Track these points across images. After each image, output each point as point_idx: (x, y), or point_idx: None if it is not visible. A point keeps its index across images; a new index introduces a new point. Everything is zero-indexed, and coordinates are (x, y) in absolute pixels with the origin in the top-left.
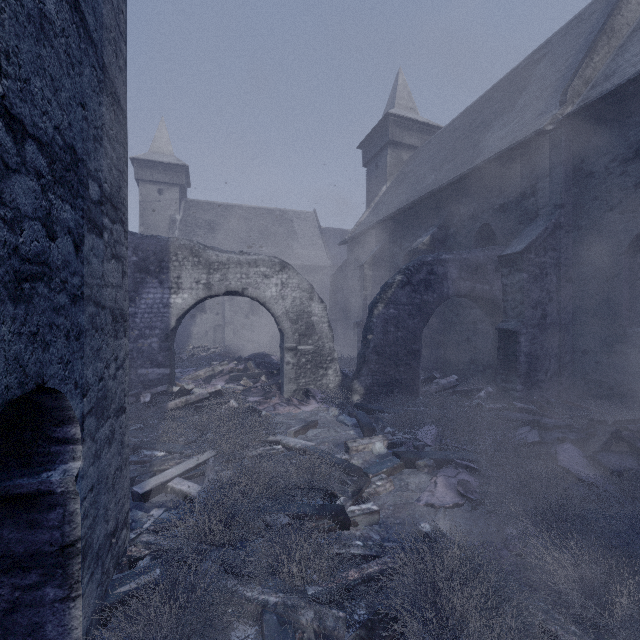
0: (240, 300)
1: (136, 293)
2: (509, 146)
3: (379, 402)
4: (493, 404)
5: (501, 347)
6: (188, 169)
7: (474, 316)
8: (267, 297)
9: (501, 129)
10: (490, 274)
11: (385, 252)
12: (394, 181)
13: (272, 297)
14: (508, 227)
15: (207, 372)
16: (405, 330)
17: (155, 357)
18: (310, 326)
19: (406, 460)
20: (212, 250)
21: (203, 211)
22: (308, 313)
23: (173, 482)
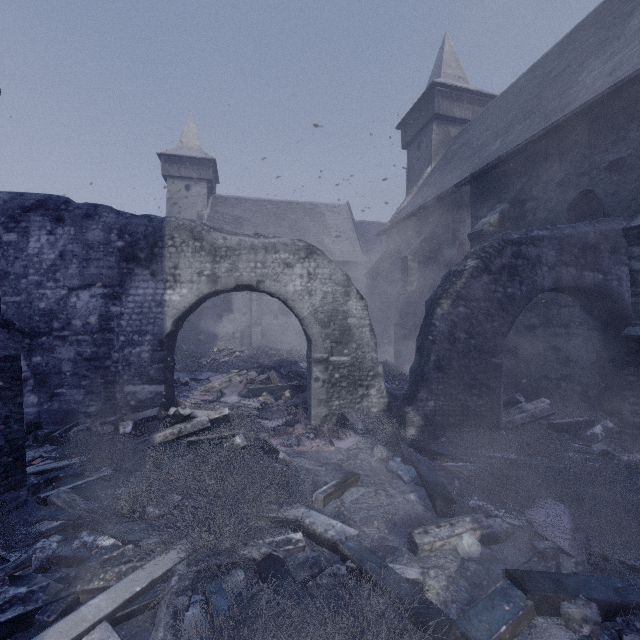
0: (268, 299)
1: (122, 288)
2: (633, 72)
3: (443, 438)
4: (630, 453)
5: (631, 363)
6: (215, 163)
7: (566, 317)
8: (289, 292)
9: (605, 62)
10: (604, 257)
11: (433, 240)
12: (441, 160)
13: (296, 292)
14: (626, 191)
15: (223, 383)
16: (480, 337)
17: (146, 370)
18: (346, 330)
19: (539, 598)
20: (219, 232)
21: (231, 207)
22: (343, 313)
23: (91, 637)
